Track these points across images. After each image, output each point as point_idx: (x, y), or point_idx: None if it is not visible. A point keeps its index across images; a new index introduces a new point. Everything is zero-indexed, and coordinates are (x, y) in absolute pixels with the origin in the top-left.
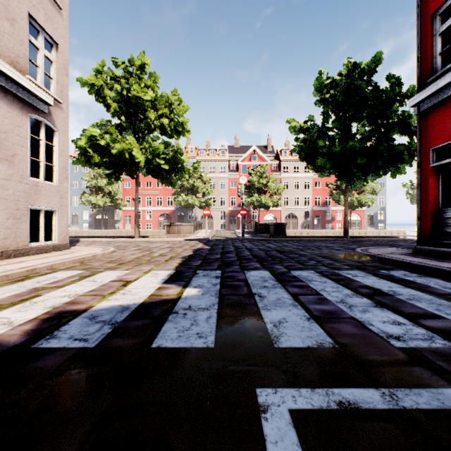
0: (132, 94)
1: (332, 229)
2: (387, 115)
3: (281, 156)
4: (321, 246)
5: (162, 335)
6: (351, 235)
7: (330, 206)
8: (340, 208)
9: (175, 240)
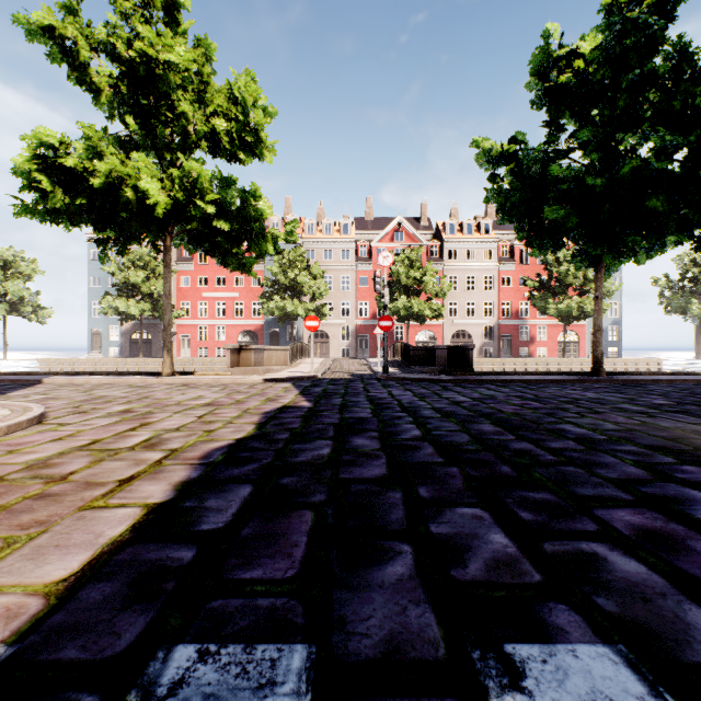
0: (136, 49)
1: (530, 356)
2: (695, 115)
3: (444, 233)
4: (579, 399)
5: None
6: (568, 366)
7: (528, 318)
8: (543, 321)
9: (243, 381)
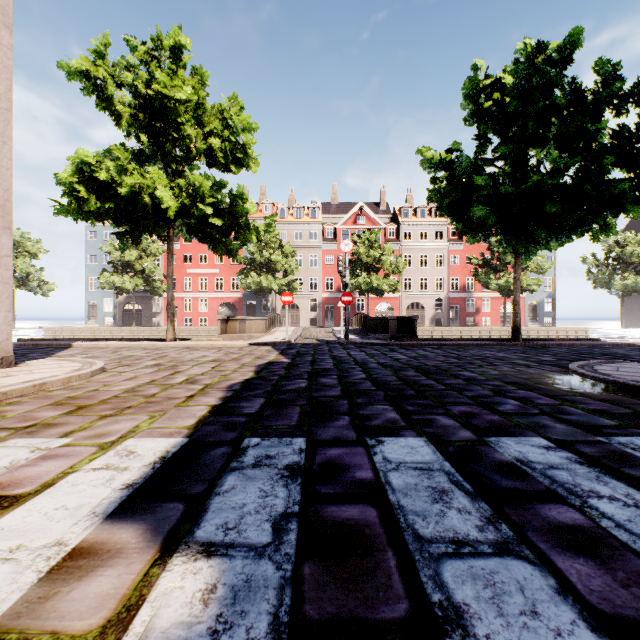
0: (154, 90)
1: (476, 325)
2: (589, 136)
3: (400, 216)
4: (488, 357)
5: None
6: (507, 334)
7: (474, 292)
8: (487, 294)
9: (232, 345)
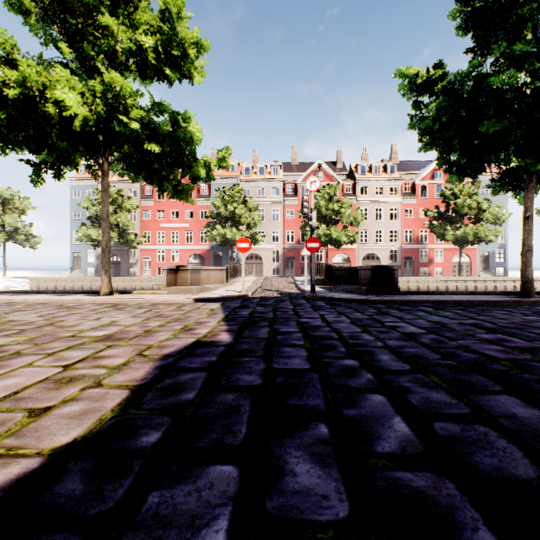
0: None
1: (429, 275)
2: None
3: (357, 173)
4: None
5: None
6: (464, 283)
7: (427, 243)
8: (440, 245)
9: (173, 301)
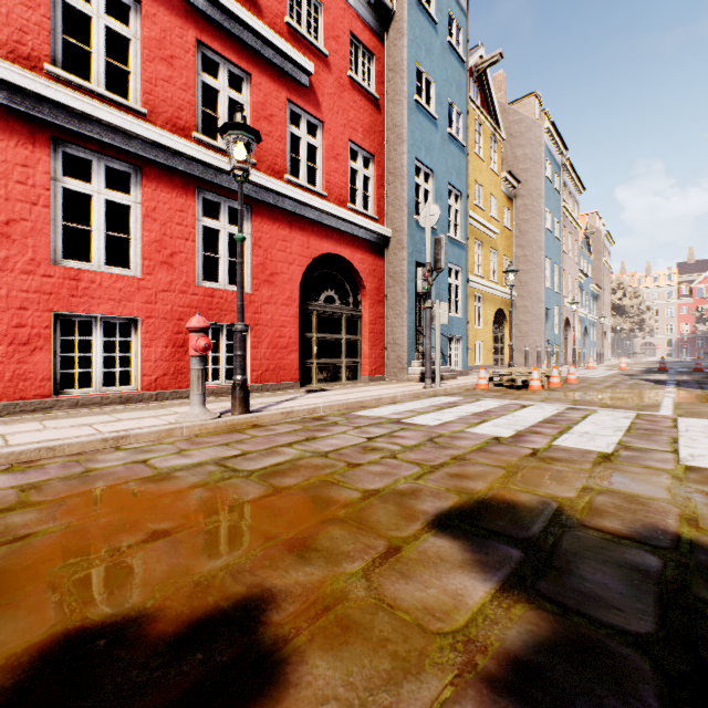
0: (622, 303)
1: None
2: None
3: None
4: None
5: None
6: None
7: None
8: None
9: (639, 361)
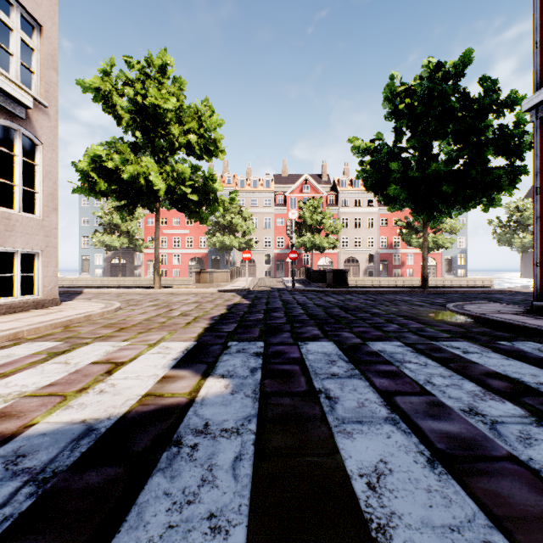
0: (149, 101)
1: (401, 276)
2: (478, 131)
3: (339, 186)
4: (396, 300)
5: (132, 524)
6: None
7: (399, 248)
8: (411, 250)
9: (205, 292)
